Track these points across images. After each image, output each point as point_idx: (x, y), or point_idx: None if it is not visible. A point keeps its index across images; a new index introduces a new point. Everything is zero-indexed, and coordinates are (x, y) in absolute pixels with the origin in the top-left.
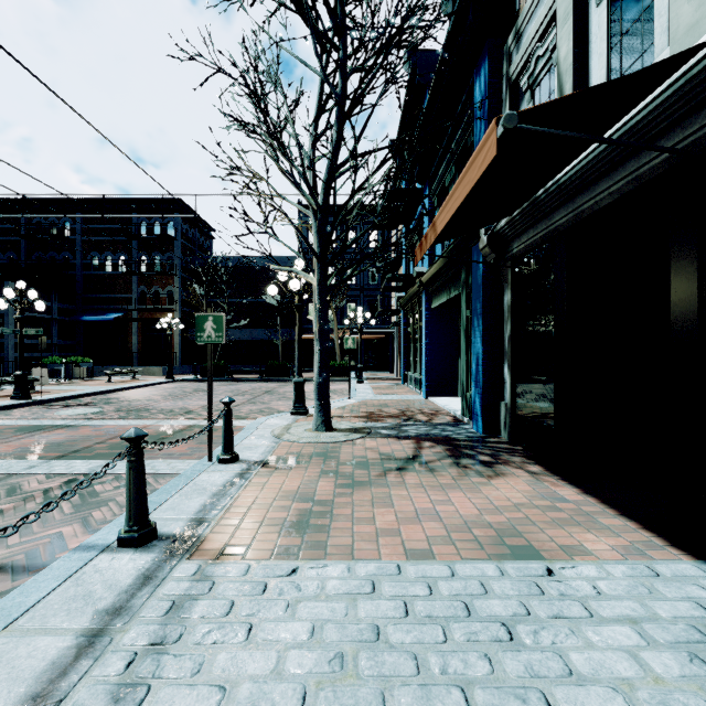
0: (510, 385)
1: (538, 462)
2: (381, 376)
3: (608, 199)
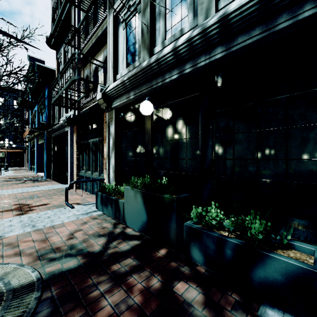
0: (52, 166)
1: (54, 180)
2: (19, 168)
3: (60, 134)
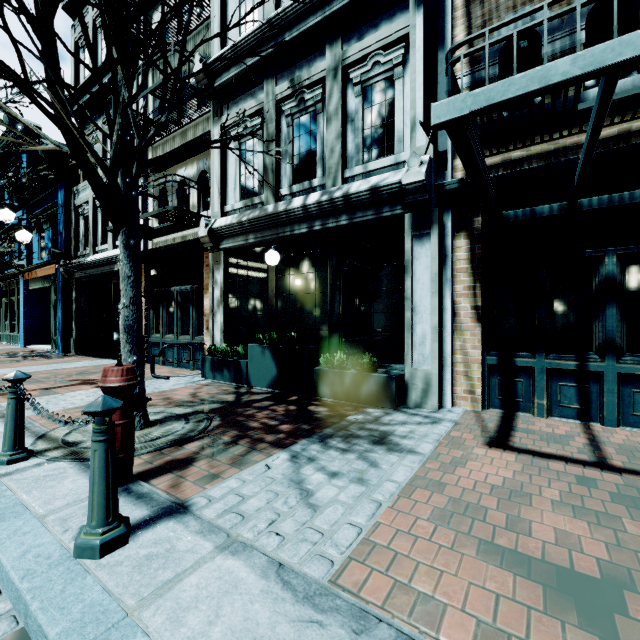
0: (75, 330)
1: (83, 355)
2: None
3: (99, 274)
